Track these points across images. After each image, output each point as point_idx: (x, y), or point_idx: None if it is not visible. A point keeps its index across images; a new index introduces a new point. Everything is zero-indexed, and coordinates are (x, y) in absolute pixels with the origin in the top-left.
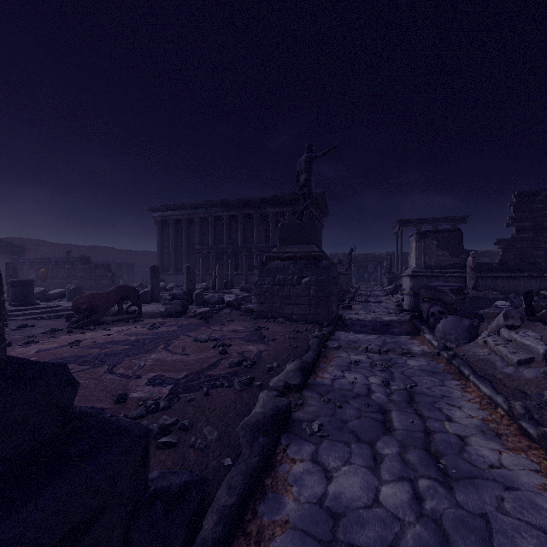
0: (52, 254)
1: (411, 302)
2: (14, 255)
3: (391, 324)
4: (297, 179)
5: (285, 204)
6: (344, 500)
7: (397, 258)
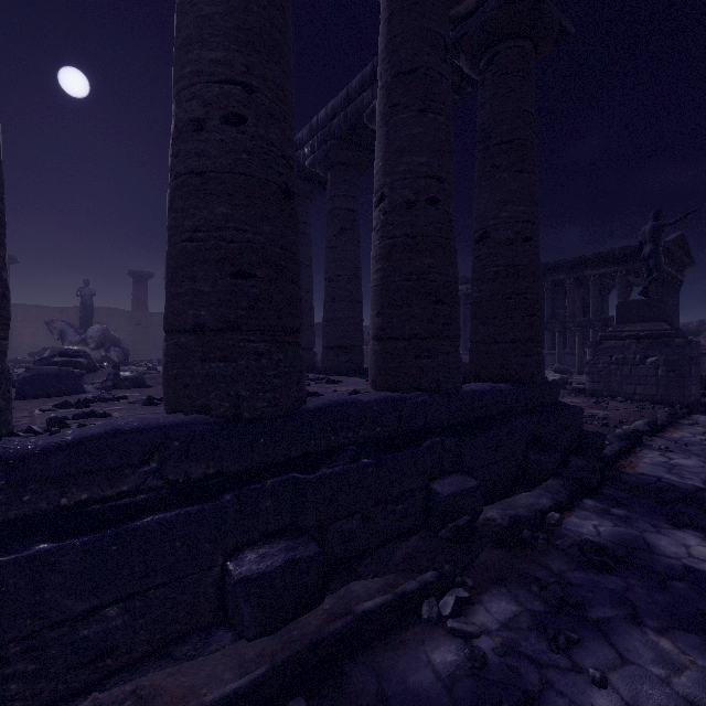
0: None
1: None
2: None
3: None
4: (639, 250)
5: (613, 263)
6: (680, 464)
7: None
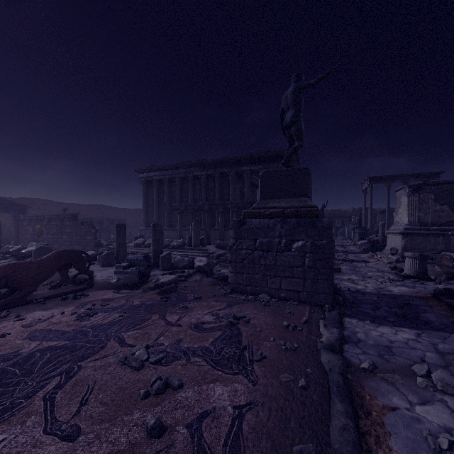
0: (57, 211)
1: (416, 266)
2: (17, 213)
3: (411, 302)
4: (282, 119)
5: (259, 162)
6: None
7: (365, 214)
